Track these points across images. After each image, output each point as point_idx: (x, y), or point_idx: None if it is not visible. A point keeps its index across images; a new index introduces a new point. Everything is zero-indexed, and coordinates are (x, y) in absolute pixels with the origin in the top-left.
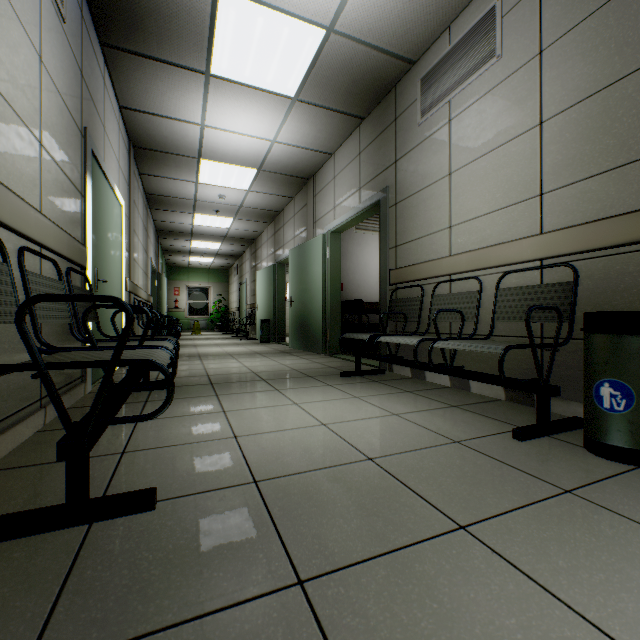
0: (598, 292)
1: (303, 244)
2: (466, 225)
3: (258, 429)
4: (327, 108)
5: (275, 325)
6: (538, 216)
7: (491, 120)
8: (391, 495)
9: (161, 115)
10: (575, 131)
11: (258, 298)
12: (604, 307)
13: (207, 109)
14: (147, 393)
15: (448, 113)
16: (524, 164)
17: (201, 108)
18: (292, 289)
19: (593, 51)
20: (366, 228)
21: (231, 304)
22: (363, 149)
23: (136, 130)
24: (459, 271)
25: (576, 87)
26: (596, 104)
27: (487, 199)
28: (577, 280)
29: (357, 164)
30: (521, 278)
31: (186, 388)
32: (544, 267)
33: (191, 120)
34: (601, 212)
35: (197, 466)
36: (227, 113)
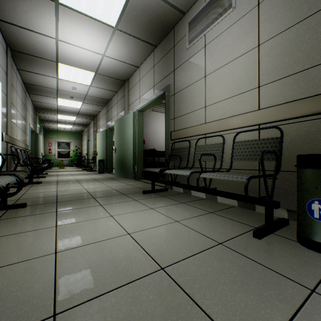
0: (293, 143)
1: (122, 117)
2: (214, 105)
3: (77, 242)
4: (135, 37)
5: (107, 163)
6: (257, 99)
7: (229, 44)
8: (183, 318)
9: (27, 28)
10: (279, 49)
11: (97, 148)
12: (297, 152)
13: (59, 28)
14: (3, 212)
15: (204, 41)
16: (249, 69)
17: (55, 27)
18: (116, 143)
19: (290, 2)
20: (157, 110)
21: (83, 151)
22: (156, 64)
23: (10, 37)
24: (211, 132)
25: (280, 23)
26: (292, 33)
27: (227, 90)
28: (282, 136)
29: (152, 72)
30: (247, 135)
31: (36, 206)
32: (262, 129)
33: (49, 35)
34: (295, 96)
35: (1, 297)
36: (73, 32)
